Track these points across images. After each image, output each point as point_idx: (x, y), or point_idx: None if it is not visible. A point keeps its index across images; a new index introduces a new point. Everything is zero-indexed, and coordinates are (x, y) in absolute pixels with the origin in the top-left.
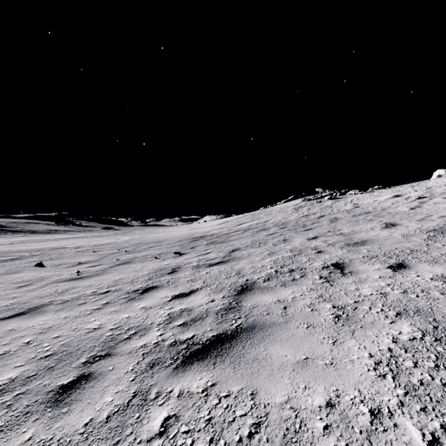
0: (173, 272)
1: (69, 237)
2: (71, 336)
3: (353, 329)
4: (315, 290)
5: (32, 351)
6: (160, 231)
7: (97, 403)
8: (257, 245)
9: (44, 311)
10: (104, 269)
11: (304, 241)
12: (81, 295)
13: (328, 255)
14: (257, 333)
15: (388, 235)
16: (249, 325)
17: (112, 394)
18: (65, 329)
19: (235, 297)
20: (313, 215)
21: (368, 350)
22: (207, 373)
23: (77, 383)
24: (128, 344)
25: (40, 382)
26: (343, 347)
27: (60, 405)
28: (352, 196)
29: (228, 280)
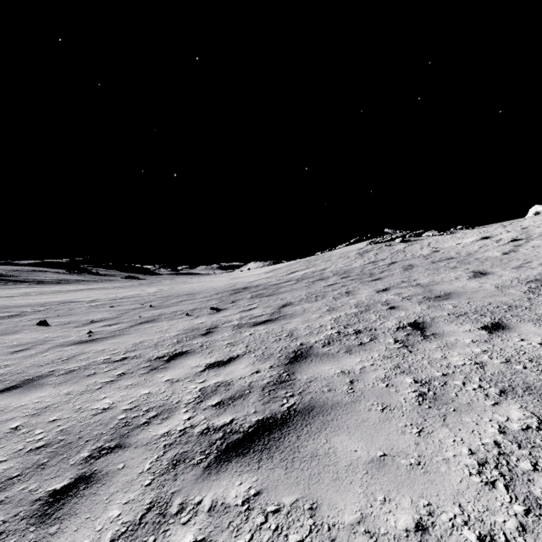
0: (208, 334)
1: (82, 289)
2: (72, 419)
3: (444, 413)
4: (389, 358)
5: (19, 440)
6: (194, 280)
7: (98, 520)
8: (313, 299)
9: (41, 384)
10: (122, 329)
11: (373, 294)
12: (90, 362)
13: (404, 312)
14: (316, 417)
15: (478, 286)
16: (306, 406)
17: (120, 505)
18: (66, 410)
19: (287, 367)
20: (382, 262)
21: (467, 445)
22: (249, 475)
23: (73, 488)
24: (146, 431)
25: (24, 487)
26: (433, 439)
27: (48, 521)
28: (430, 238)
29: (278, 344)
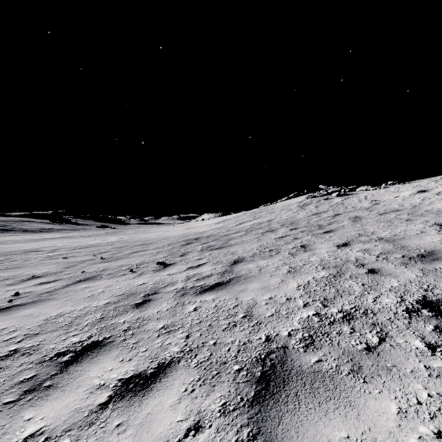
0: (143, 304)
1: (54, 238)
2: None
3: None
4: None
5: None
6: (153, 230)
7: None
8: (267, 254)
9: None
10: (53, 290)
11: (334, 249)
12: None
13: (394, 279)
14: None
15: None
16: None
17: None
18: None
19: (254, 418)
20: (326, 213)
21: None
22: None
23: None
24: None
25: None
26: None
27: None
28: (364, 192)
29: (232, 335)
